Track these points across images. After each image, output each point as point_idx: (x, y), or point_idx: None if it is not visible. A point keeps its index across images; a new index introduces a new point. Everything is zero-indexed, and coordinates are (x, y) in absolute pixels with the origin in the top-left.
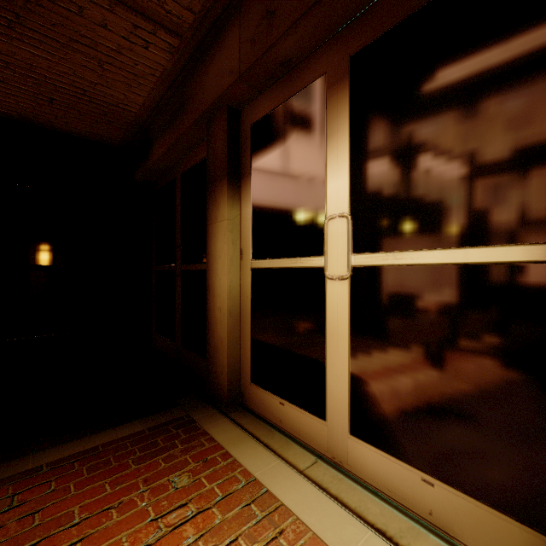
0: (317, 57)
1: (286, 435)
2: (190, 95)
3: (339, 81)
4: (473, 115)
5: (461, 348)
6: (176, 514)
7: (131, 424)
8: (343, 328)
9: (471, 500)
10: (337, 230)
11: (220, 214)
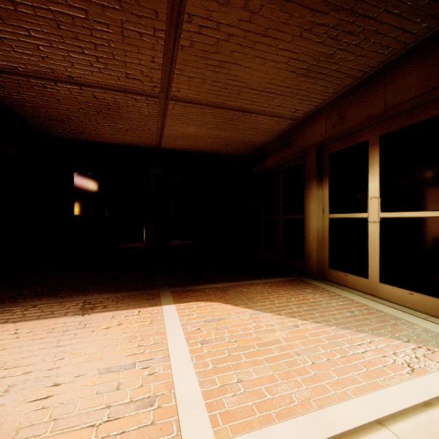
0: (364, 132)
1: (348, 288)
2: (295, 139)
3: (374, 144)
4: (427, 167)
5: (423, 245)
6: (313, 295)
7: (278, 278)
8: (376, 241)
9: (426, 296)
10: (373, 203)
11: (312, 194)
